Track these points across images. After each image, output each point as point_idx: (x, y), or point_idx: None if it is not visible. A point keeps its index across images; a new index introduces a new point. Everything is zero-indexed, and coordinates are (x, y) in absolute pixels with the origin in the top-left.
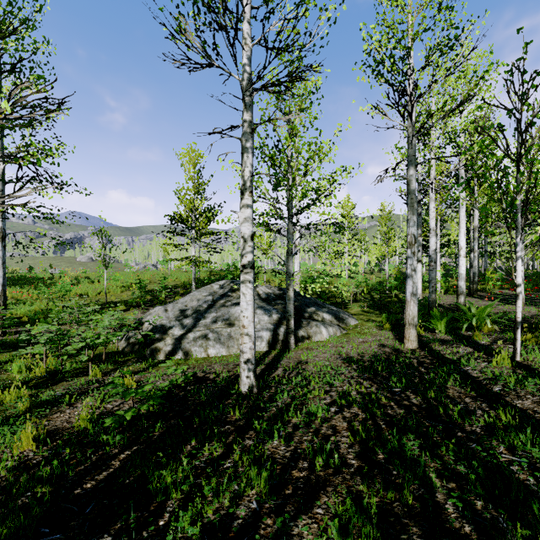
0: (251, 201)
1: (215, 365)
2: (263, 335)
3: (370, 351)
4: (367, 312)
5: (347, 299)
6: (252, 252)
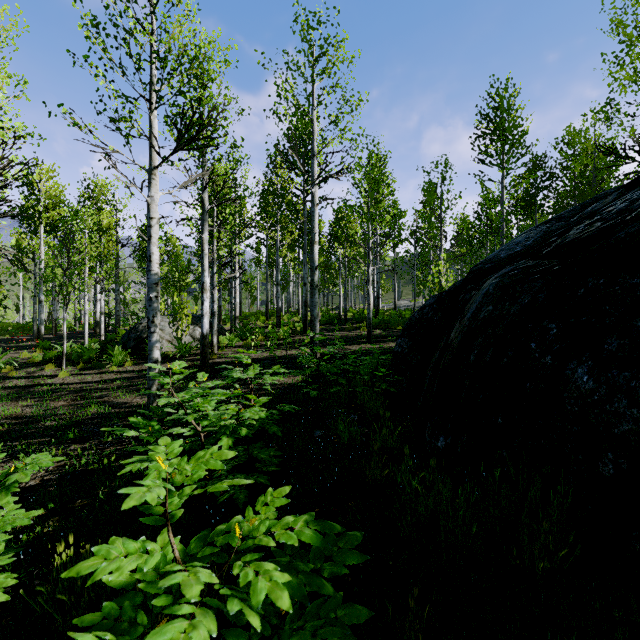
0: None
1: None
2: None
3: None
4: None
5: None
6: None
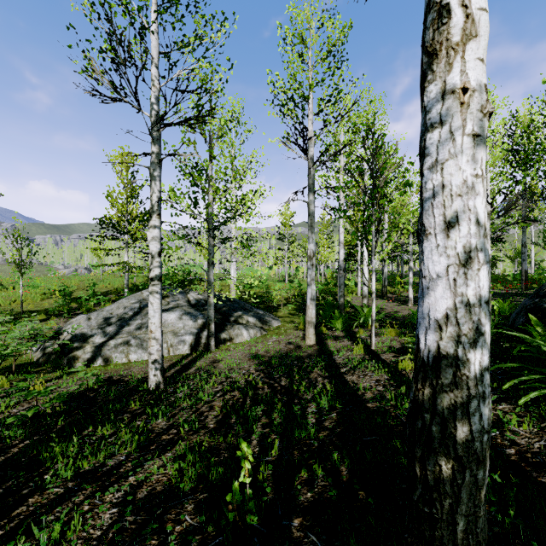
0: (159, 222)
1: (134, 369)
2: (186, 339)
3: (277, 348)
4: (293, 315)
5: (280, 302)
6: (160, 267)
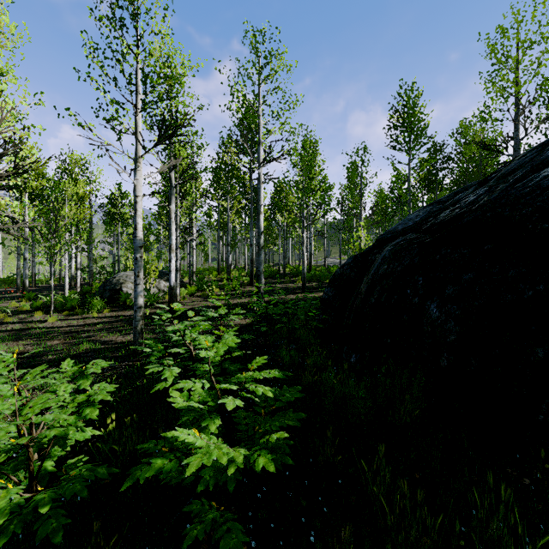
0: None
1: None
2: None
3: None
4: None
5: None
6: None
